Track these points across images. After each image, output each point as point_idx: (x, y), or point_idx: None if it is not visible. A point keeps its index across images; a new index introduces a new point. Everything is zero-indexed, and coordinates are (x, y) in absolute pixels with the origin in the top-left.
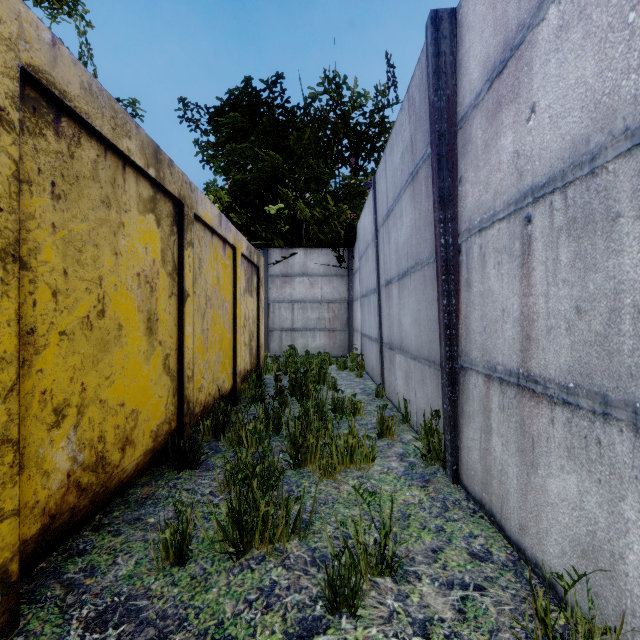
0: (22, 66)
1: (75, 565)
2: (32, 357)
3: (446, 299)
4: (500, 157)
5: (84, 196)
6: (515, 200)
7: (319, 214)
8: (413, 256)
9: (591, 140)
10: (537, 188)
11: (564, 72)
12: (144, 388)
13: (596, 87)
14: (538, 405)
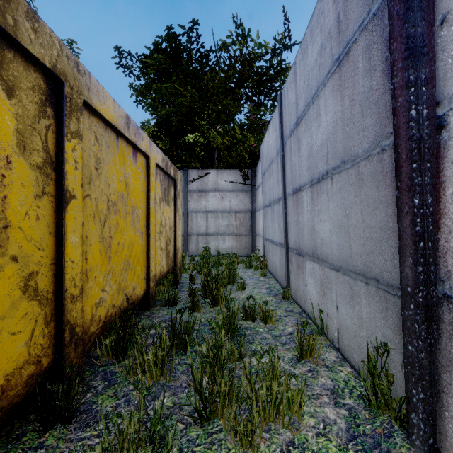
0: None
1: None
2: None
3: (419, 197)
4: None
5: None
6: None
7: (228, 142)
8: (338, 154)
9: None
10: None
11: None
12: None
13: None
14: None
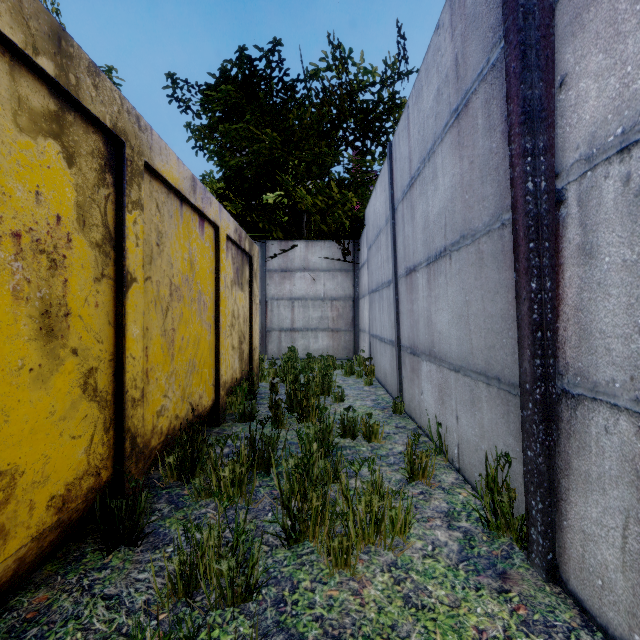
0: None
1: None
2: None
3: (536, 280)
4: None
5: None
6: None
7: (322, 203)
8: (456, 227)
9: None
10: None
11: None
12: (33, 429)
13: None
14: None
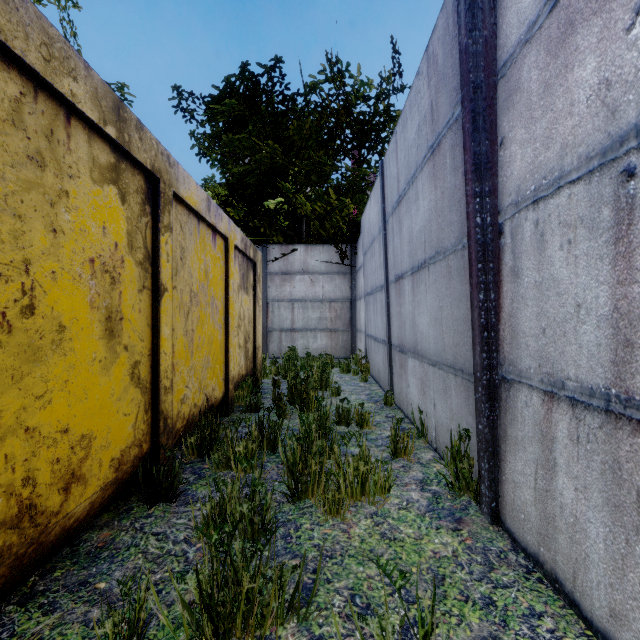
0: None
1: None
2: None
3: (483, 293)
4: (572, 96)
5: None
6: (602, 150)
7: (320, 209)
8: (433, 244)
9: None
10: None
11: None
12: (101, 406)
13: None
14: None
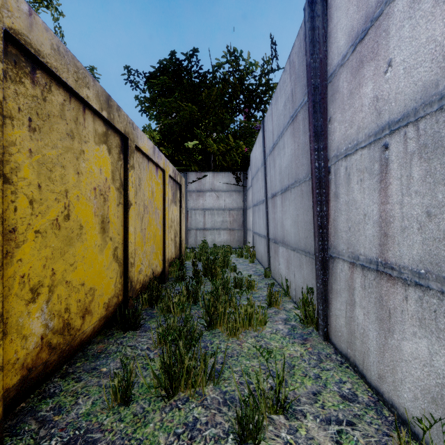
0: (5, 29)
1: (47, 405)
2: (13, 250)
3: (319, 207)
4: (362, 101)
5: (54, 130)
6: (375, 133)
7: (223, 148)
8: (293, 176)
9: (440, 84)
10: (393, 123)
11: (416, 34)
12: (99, 272)
13: (444, 43)
14: (394, 286)
